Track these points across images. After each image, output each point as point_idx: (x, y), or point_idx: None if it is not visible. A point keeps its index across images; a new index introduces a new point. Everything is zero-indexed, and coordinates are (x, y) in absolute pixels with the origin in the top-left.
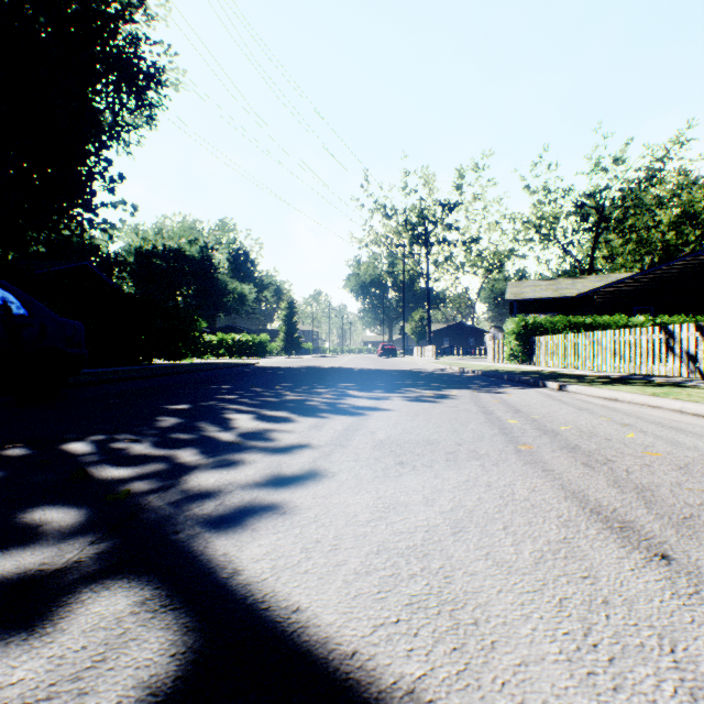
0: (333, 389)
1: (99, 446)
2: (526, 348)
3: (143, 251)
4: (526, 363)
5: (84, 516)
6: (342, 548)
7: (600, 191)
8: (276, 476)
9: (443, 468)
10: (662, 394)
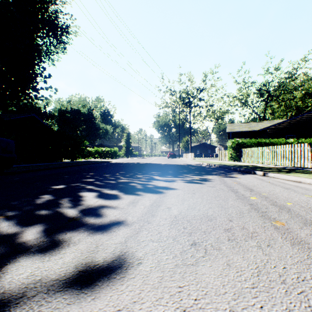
0: (146, 175)
1: None
2: (237, 154)
3: (62, 110)
4: (237, 161)
5: None
6: None
7: (268, 83)
8: (88, 266)
9: (230, 250)
10: None
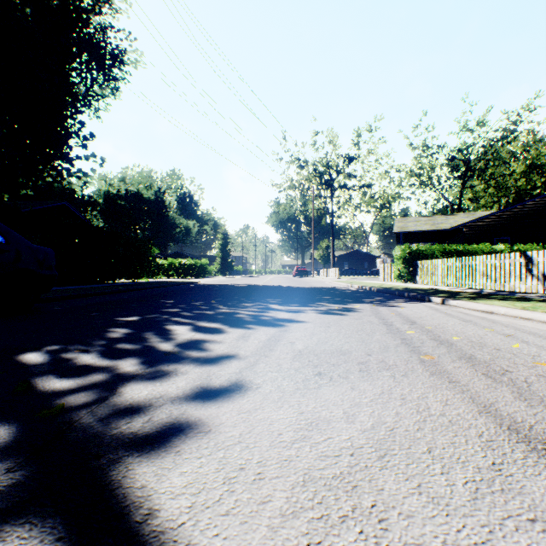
0: (258, 304)
1: (51, 356)
2: (411, 269)
3: (110, 194)
4: (411, 282)
5: (11, 435)
6: (266, 478)
7: (467, 147)
8: (205, 388)
9: (358, 379)
10: (531, 308)
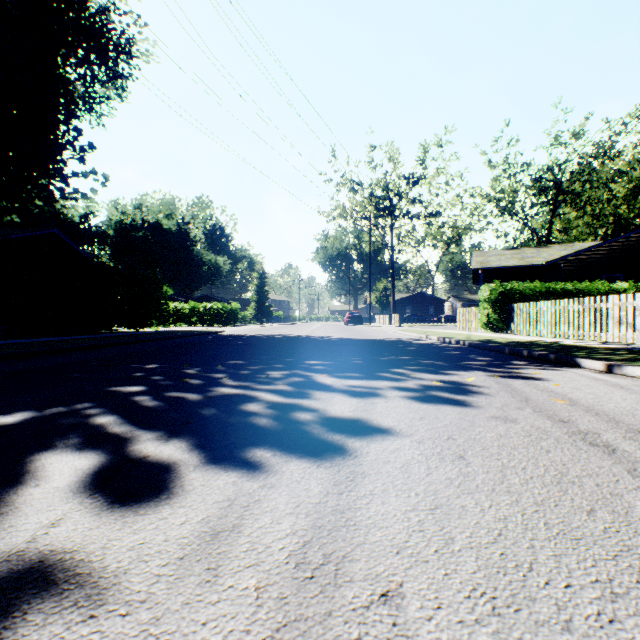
0: (294, 372)
1: None
2: (503, 315)
3: (122, 224)
4: (502, 331)
5: None
6: None
7: (559, 165)
8: None
9: None
10: None
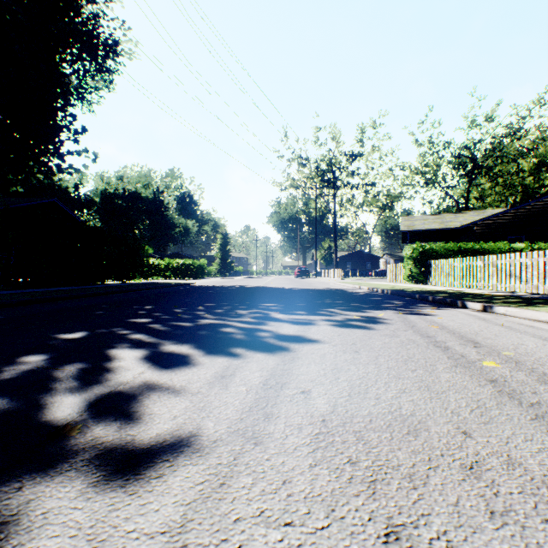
0: (255, 311)
1: None
2: (423, 270)
3: (107, 193)
4: (422, 283)
5: None
6: None
7: (474, 144)
8: None
9: None
10: None
